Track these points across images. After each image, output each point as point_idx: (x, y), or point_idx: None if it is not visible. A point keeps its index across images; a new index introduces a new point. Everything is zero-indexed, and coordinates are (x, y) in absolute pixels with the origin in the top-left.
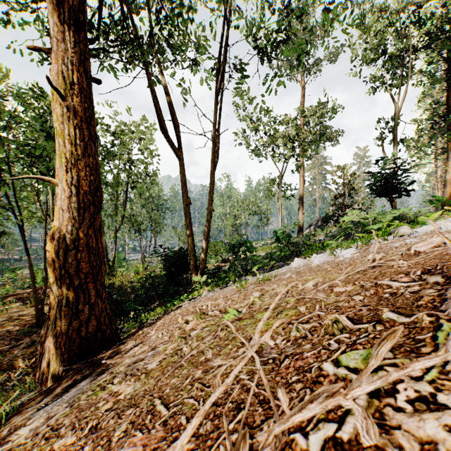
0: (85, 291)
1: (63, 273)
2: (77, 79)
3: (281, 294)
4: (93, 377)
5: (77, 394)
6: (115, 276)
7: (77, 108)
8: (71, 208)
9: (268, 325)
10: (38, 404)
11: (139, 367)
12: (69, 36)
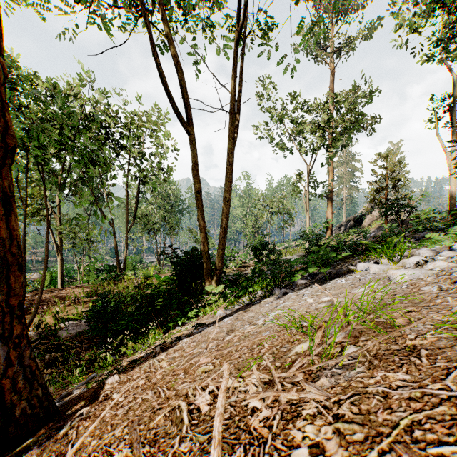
0: None
1: None
2: None
3: None
4: None
5: None
6: (122, 280)
7: None
8: None
9: None
10: None
11: None
12: None
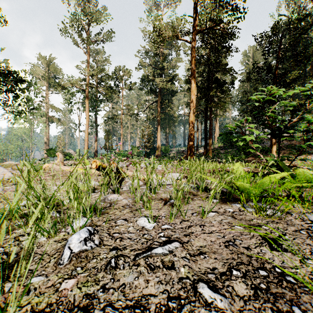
0: None
1: None
2: None
3: None
4: None
5: None
6: None
7: None
8: None
9: None
10: None
11: None
12: None
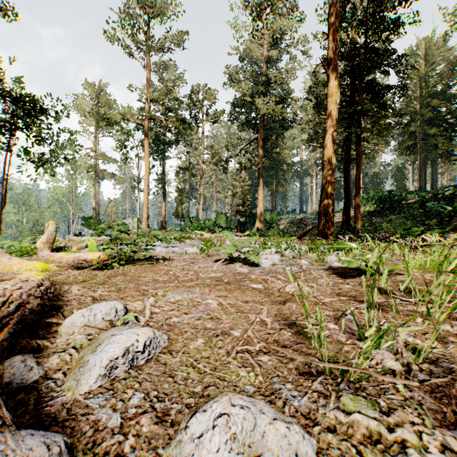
0: None
1: None
2: None
3: None
4: None
5: None
6: None
7: None
8: None
9: None
10: None
11: None
12: None
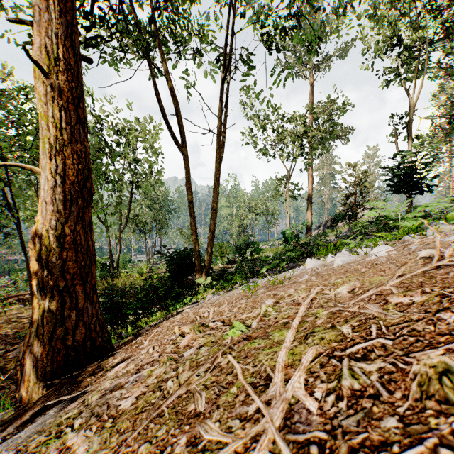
0: (72, 294)
1: (45, 273)
2: (62, 54)
3: (306, 303)
4: (66, 402)
5: (36, 431)
6: (118, 277)
7: (63, 87)
8: (55, 200)
9: (293, 354)
10: (2, 433)
11: (112, 402)
12: (53, 5)
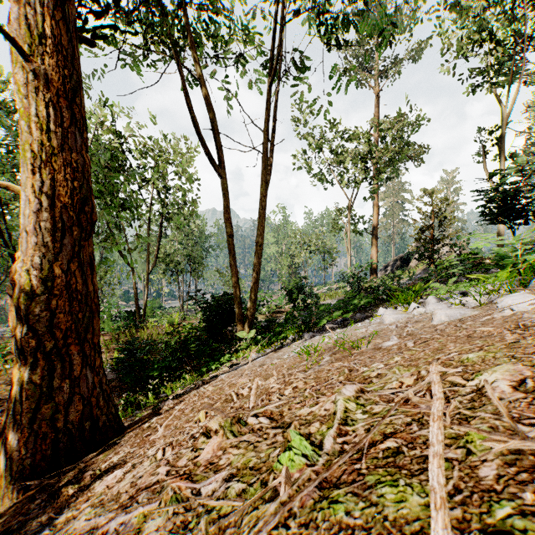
0: (64, 358)
1: (25, 330)
2: (51, 30)
3: (439, 416)
4: None
5: None
6: (144, 328)
7: (52, 75)
8: (40, 229)
9: None
10: None
11: None
12: None
